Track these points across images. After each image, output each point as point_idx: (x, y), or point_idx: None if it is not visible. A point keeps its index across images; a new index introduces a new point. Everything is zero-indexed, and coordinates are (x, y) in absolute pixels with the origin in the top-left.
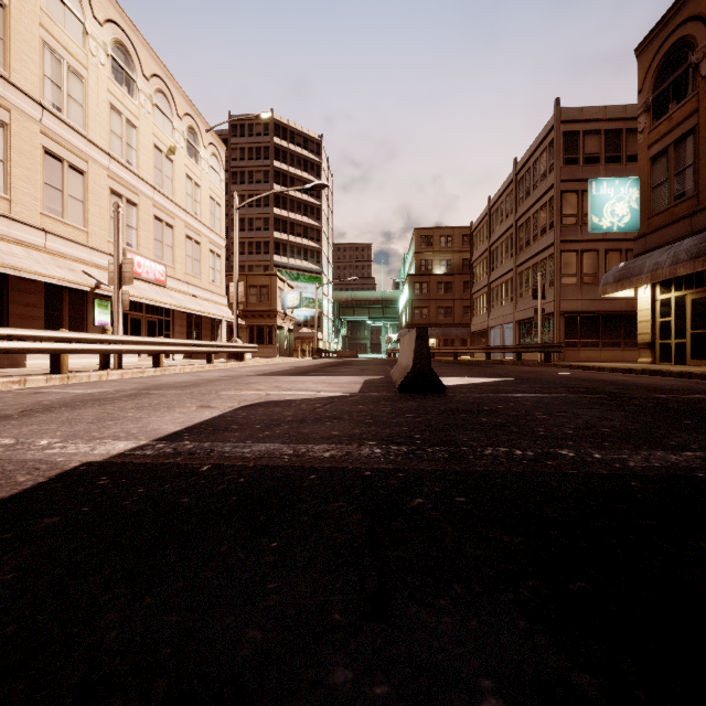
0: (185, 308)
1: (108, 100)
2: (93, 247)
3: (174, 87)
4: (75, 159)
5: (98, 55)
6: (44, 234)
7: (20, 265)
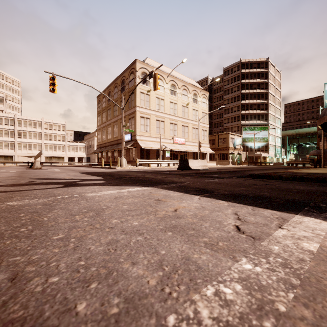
0: (189, 150)
1: (169, 101)
2: (165, 138)
3: (188, 85)
4: (162, 119)
5: (167, 91)
6: (156, 138)
7: (150, 146)
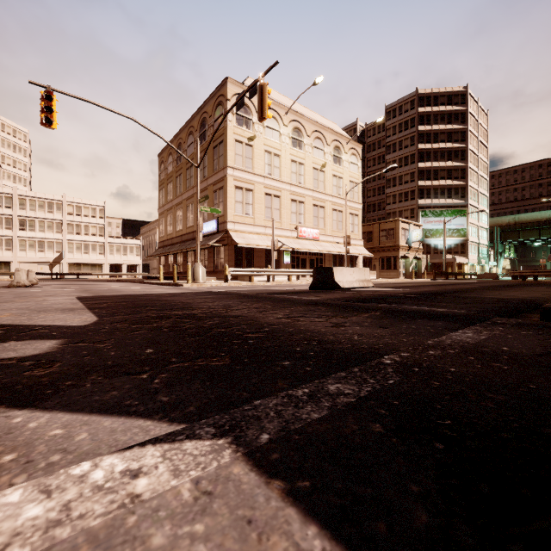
0: (326, 251)
1: (290, 159)
2: (283, 228)
3: (325, 130)
4: (276, 192)
5: (286, 141)
6: (265, 228)
7: (254, 243)
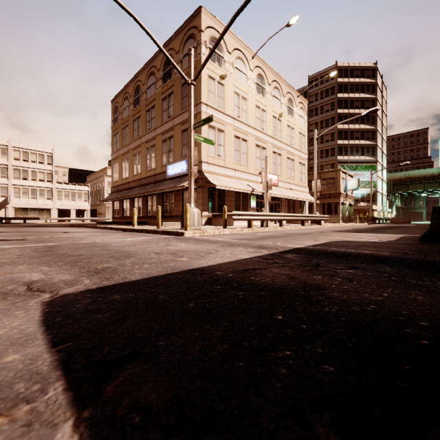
0: (287, 196)
1: (255, 104)
2: (250, 173)
3: (281, 82)
4: (244, 136)
5: (251, 85)
6: (234, 171)
7: (229, 185)
